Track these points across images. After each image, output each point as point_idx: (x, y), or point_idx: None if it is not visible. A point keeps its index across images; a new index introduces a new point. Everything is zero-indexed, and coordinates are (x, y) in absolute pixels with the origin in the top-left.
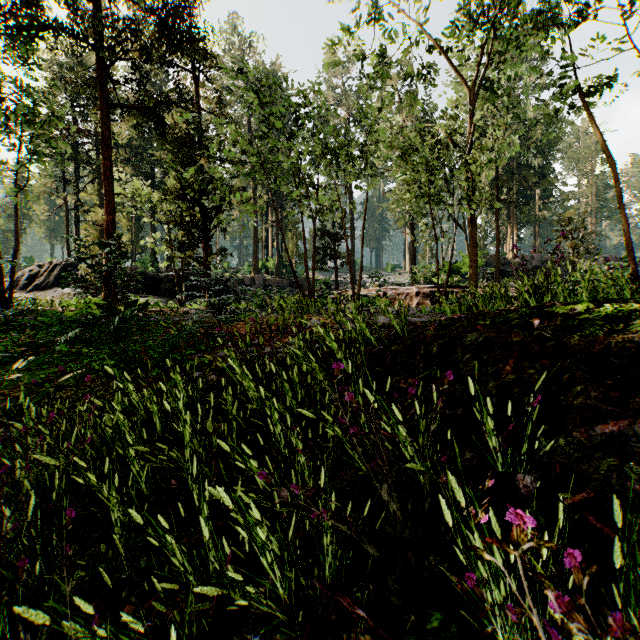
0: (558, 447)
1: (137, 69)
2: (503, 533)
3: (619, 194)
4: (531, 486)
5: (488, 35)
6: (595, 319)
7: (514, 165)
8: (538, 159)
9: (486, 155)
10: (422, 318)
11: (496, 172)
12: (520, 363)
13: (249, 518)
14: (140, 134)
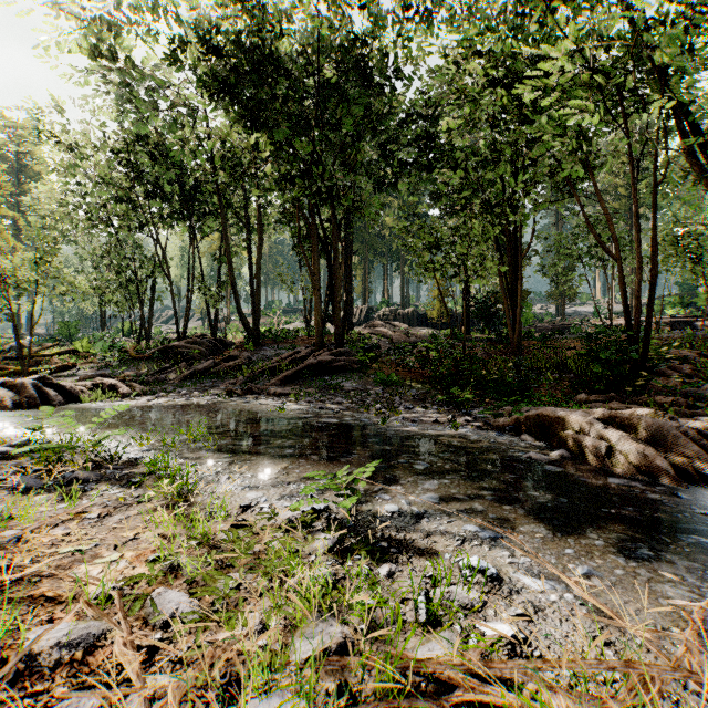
0: None
1: None
2: None
3: None
4: None
5: None
6: None
7: None
8: None
9: None
10: None
11: None
12: None
13: None
14: None
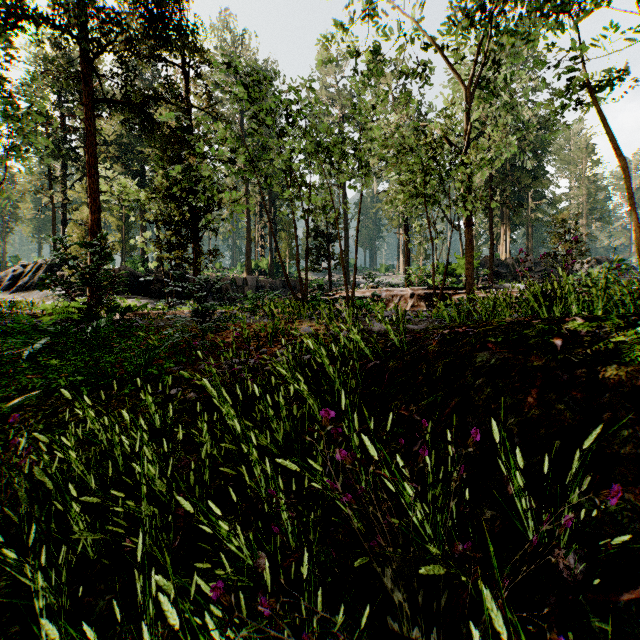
0: (606, 513)
1: (123, 63)
2: (543, 636)
3: (630, 195)
4: (575, 568)
5: (485, 32)
6: (634, 342)
7: (507, 166)
8: (531, 161)
9: (483, 155)
10: (419, 325)
11: (490, 173)
12: (545, 394)
13: (202, 639)
14: (130, 131)
